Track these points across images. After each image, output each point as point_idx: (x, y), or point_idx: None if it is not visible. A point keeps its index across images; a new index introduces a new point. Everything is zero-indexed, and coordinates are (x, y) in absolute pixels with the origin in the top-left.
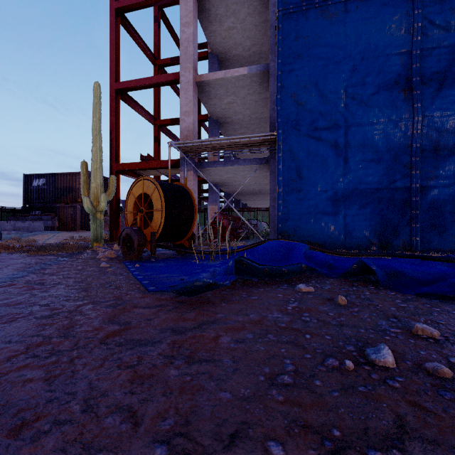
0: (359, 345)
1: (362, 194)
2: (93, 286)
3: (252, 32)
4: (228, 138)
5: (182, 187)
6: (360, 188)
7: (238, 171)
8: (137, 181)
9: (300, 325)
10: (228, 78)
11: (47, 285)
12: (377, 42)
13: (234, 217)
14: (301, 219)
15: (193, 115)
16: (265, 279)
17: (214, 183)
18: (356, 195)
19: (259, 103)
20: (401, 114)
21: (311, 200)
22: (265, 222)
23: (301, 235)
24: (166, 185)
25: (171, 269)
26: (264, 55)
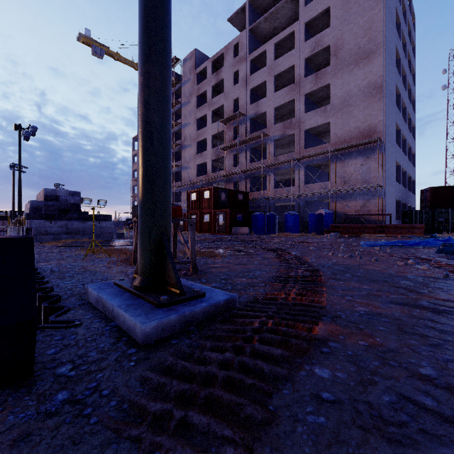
0: None
1: None
2: None
3: None
4: None
5: None
6: None
7: None
8: None
9: None
10: None
11: None
12: None
13: None
14: None
15: None
16: None
17: None
18: None
19: None
20: None
21: None
22: None
23: None
24: None
25: None
26: None
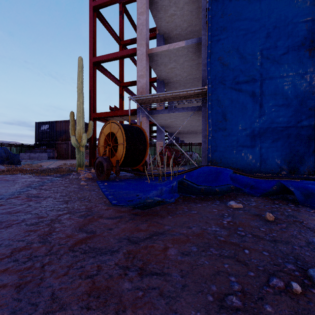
0: (298, 264)
1: (274, 131)
2: (72, 199)
3: (188, 16)
4: (171, 92)
5: (138, 127)
6: (273, 126)
7: (178, 117)
8: (106, 124)
9: (237, 239)
10: (171, 50)
11: (41, 198)
12: (286, 14)
13: (175, 149)
14: (226, 150)
15: (146, 77)
16: (201, 196)
17: (161, 126)
18: (269, 132)
19: (193, 67)
20: (306, 68)
21: (234, 136)
22: (197, 153)
23: (225, 162)
24: (127, 126)
25: (130, 187)
26: (197, 33)
